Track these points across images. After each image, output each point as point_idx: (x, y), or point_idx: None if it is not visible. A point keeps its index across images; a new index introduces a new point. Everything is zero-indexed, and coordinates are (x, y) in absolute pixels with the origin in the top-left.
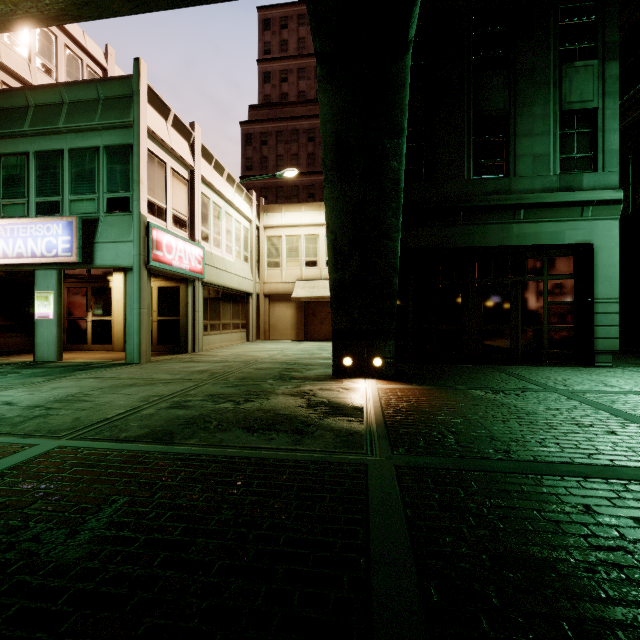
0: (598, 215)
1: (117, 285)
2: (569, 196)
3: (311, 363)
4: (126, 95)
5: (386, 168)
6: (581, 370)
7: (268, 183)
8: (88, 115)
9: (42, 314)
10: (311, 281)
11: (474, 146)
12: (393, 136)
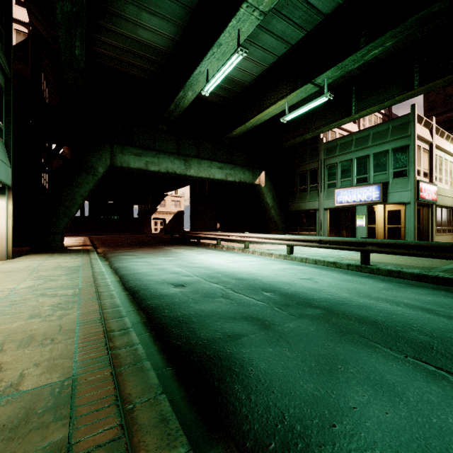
0: None
1: (379, 210)
2: None
3: None
4: (404, 122)
5: None
6: None
7: (452, 115)
8: (383, 137)
9: (360, 224)
10: None
11: None
12: None
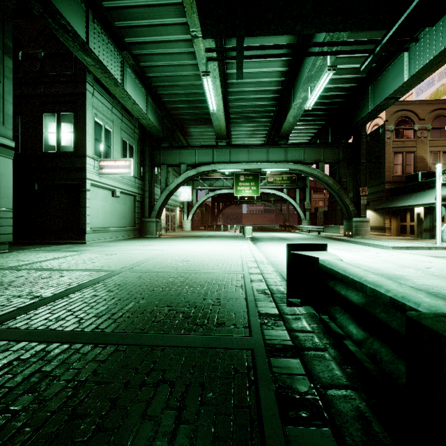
0: (1, 153)
1: None
2: None
3: None
4: None
5: None
6: None
7: None
8: None
9: None
10: None
11: None
12: None
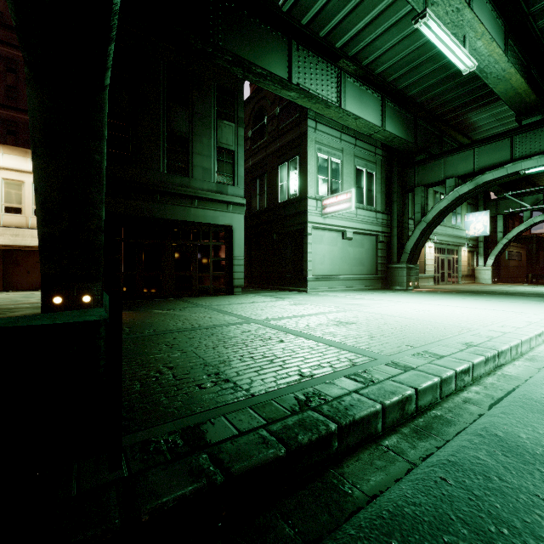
0: (235, 210)
1: None
2: (221, 197)
3: (16, 307)
4: None
5: (91, 158)
6: (225, 297)
7: None
8: None
9: None
10: (13, 228)
11: (167, 151)
12: (96, 138)
